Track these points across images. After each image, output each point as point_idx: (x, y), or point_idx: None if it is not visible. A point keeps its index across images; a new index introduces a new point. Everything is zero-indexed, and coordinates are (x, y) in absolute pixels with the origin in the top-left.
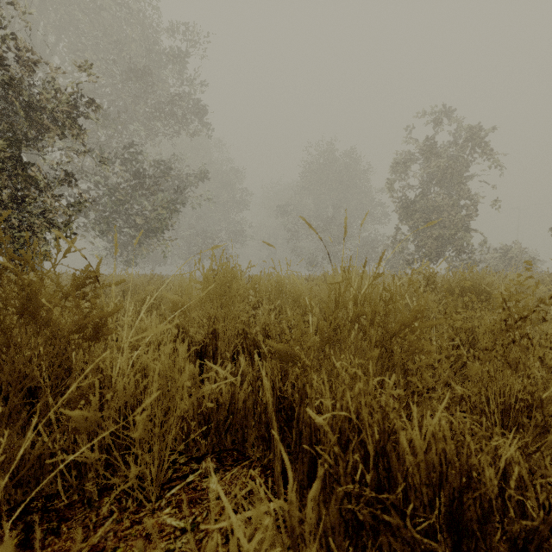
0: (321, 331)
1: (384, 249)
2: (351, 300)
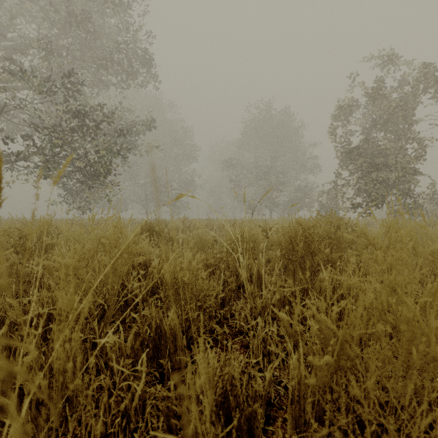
0: None
1: (319, 195)
2: None
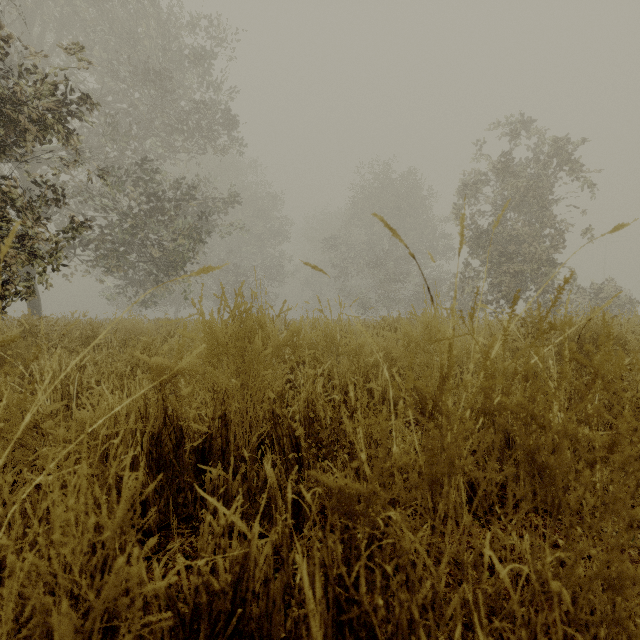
0: (430, 449)
1: (449, 288)
2: (498, 382)
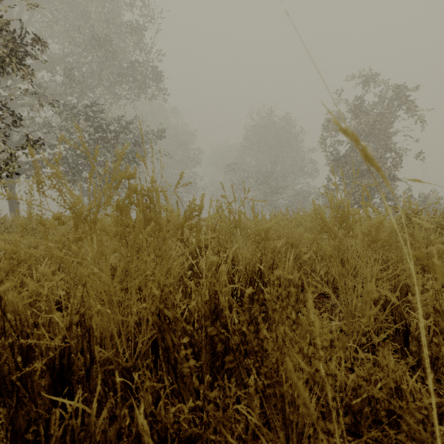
0: None
1: (315, 198)
2: None
